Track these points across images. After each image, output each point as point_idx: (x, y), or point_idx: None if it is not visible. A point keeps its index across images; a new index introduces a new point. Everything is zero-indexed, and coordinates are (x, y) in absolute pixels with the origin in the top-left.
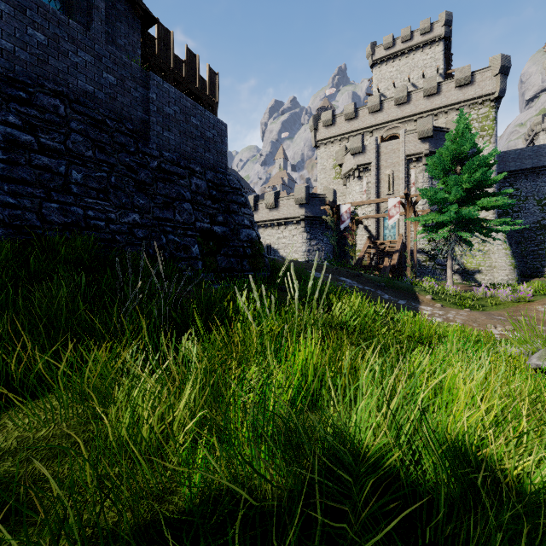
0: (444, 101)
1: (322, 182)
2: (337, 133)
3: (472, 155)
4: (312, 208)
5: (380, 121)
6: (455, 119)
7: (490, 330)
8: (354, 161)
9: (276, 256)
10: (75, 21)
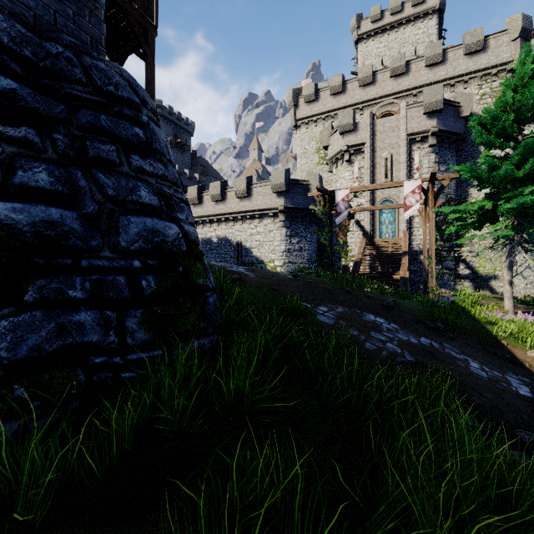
0: (450, 71)
1: (302, 169)
2: (321, 110)
3: None
4: (293, 197)
5: (372, 96)
6: (516, 60)
7: None
8: (343, 141)
9: (249, 256)
10: None
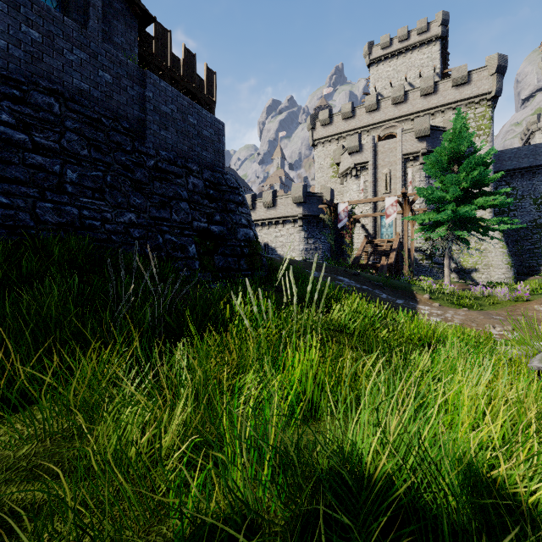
0: (440, 100)
1: (319, 181)
2: (334, 132)
3: (469, 154)
4: (310, 207)
5: (377, 120)
6: (453, 118)
7: (488, 330)
8: (351, 160)
9: (274, 254)
10: (71, 19)
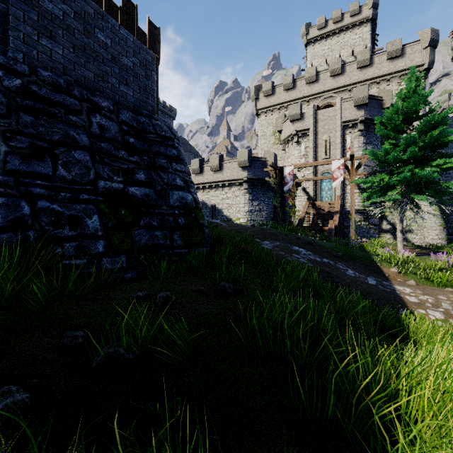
0: (376, 72)
1: (262, 148)
2: (276, 102)
3: (423, 115)
4: (254, 171)
5: (316, 91)
6: (406, 78)
7: None
8: (293, 127)
9: (220, 215)
10: None
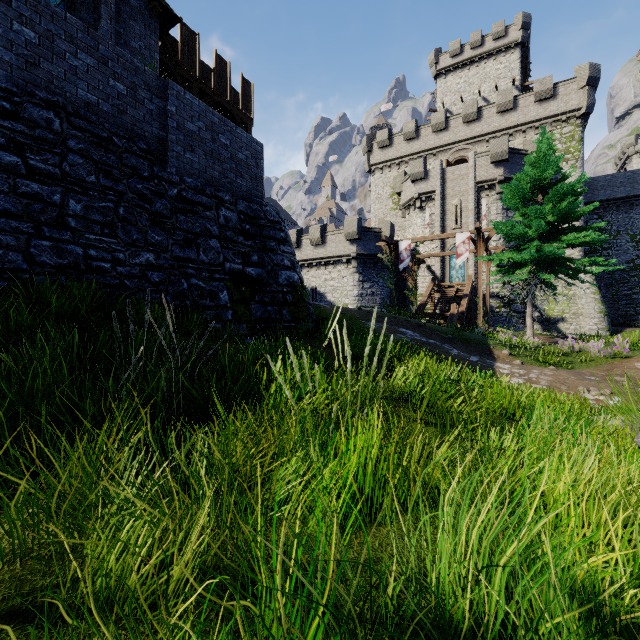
0: (521, 118)
1: (376, 214)
2: (395, 156)
3: (556, 182)
4: (365, 245)
5: (445, 142)
6: (536, 139)
7: (582, 394)
8: (415, 189)
9: (323, 301)
10: (79, 19)
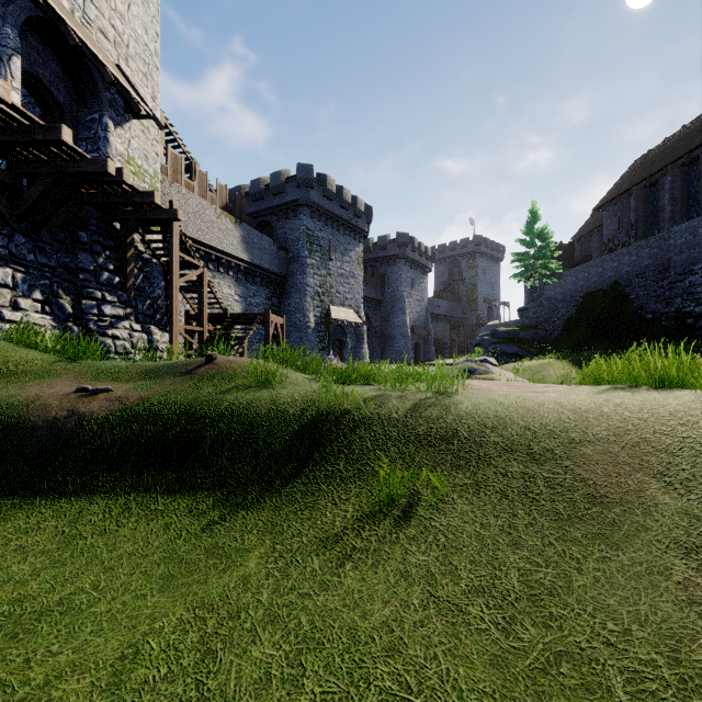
0: None
1: None
2: None
3: None
4: None
5: None
6: None
7: None
8: None
9: None
10: None
